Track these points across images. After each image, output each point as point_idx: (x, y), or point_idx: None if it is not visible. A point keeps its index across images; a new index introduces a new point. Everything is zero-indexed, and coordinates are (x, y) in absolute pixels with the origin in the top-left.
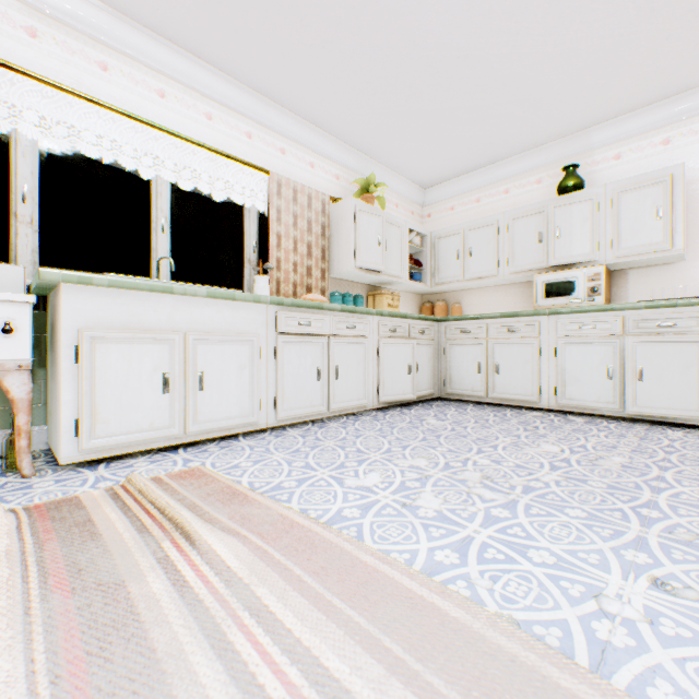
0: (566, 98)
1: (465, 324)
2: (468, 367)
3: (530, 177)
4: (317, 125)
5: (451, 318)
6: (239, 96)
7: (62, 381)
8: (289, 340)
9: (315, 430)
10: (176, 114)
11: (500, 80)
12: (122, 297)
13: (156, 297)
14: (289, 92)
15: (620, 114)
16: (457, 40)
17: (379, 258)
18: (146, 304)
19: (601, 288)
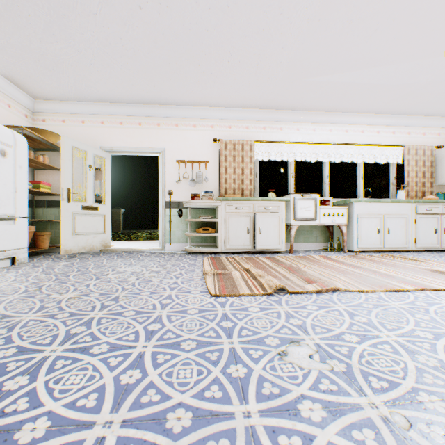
0: None
1: None
2: None
3: None
4: (427, 116)
5: None
6: (390, 120)
7: (353, 228)
8: (421, 216)
9: (435, 253)
10: (366, 136)
11: None
12: (366, 205)
13: (374, 204)
14: (416, 111)
15: None
16: None
17: None
18: (372, 206)
19: None
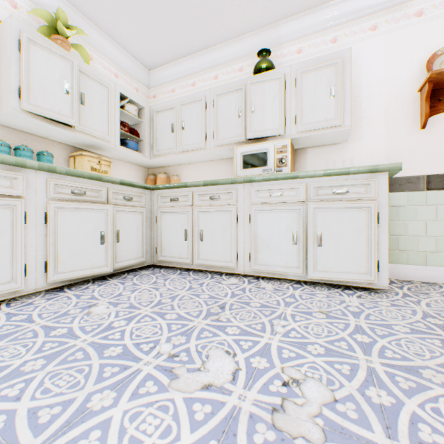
0: None
1: (174, 192)
2: (177, 234)
3: (234, 65)
4: None
5: (162, 186)
6: None
7: None
8: None
9: None
10: None
11: None
12: None
13: None
14: None
15: (302, 9)
16: None
17: (67, 108)
18: None
19: (288, 160)
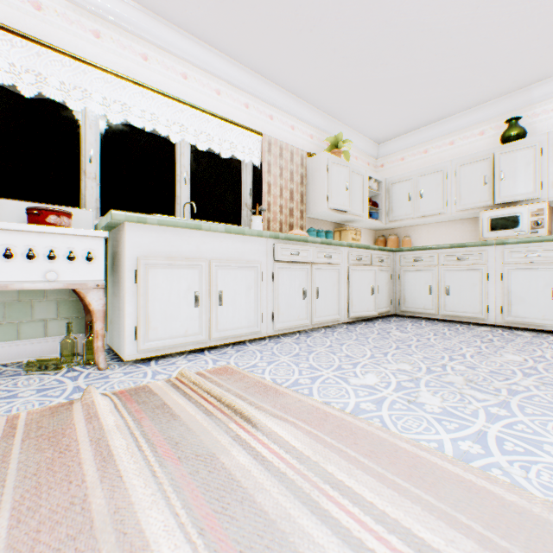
0: (513, 60)
1: (418, 254)
2: (420, 289)
3: (473, 130)
4: (297, 95)
5: (405, 249)
6: (240, 75)
7: (126, 297)
8: (283, 266)
9: (304, 339)
10: (194, 91)
11: (456, 48)
12: (166, 233)
13: (189, 233)
14: (279, 69)
15: None
16: (423, 17)
17: (346, 200)
18: (182, 238)
19: (544, 222)
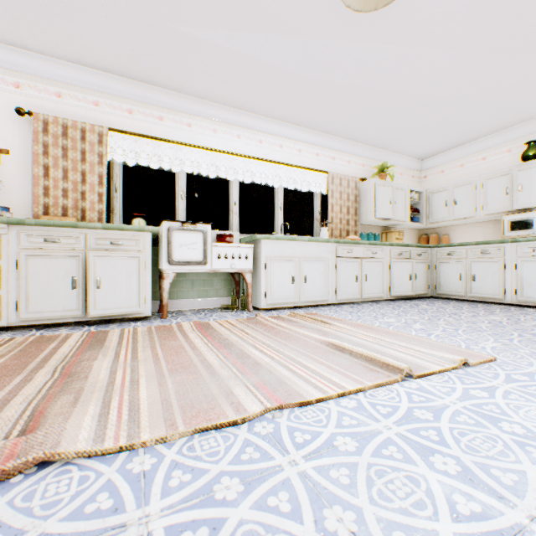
0: (522, 104)
1: (450, 249)
2: (451, 277)
3: (501, 148)
4: (352, 140)
5: (440, 245)
6: (313, 137)
7: (261, 277)
8: (342, 260)
9: (355, 306)
10: (286, 154)
11: (470, 104)
12: (278, 243)
13: (289, 243)
14: (339, 130)
15: None
16: (438, 95)
17: (390, 211)
18: (286, 246)
19: None
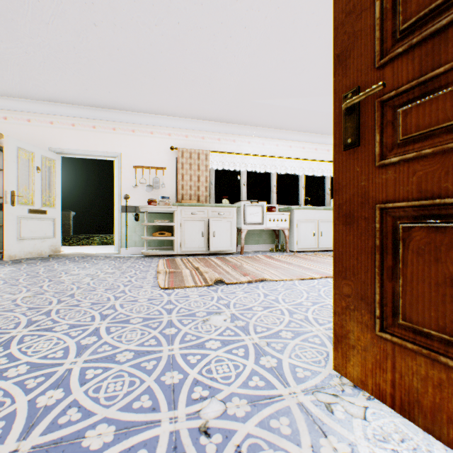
0: None
1: None
2: None
3: None
4: None
5: None
6: (325, 139)
7: (294, 232)
8: None
9: None
10: (306, 152)
11: None
12: (304, 211)
13: (311, 211)
14: None
15: None
16: None
17: None
18: (309, 213)
19: None
